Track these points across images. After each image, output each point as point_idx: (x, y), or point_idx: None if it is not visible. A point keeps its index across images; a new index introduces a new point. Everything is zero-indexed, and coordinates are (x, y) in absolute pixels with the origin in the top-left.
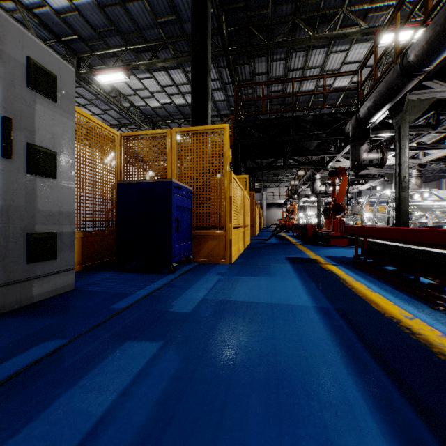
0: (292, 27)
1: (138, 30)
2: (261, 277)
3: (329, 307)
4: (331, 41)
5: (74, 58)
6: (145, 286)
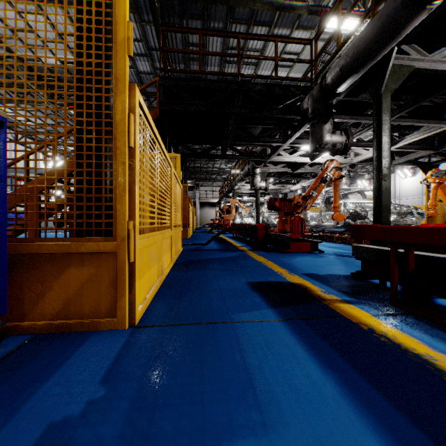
0: None
1: None
2: None
3: None
4: (273, 20)
5: None
6: None
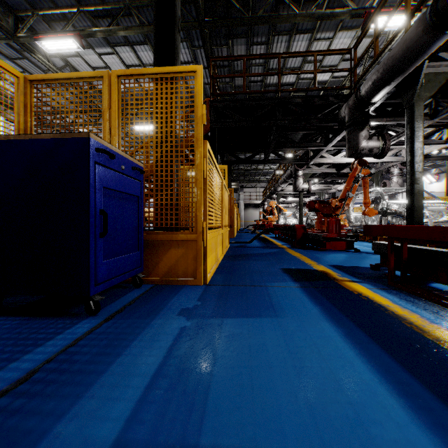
0: (275, 3)
1: None
2: (261, 320)
3: None
4: (315, 26)
5: (10, 17)
6: None
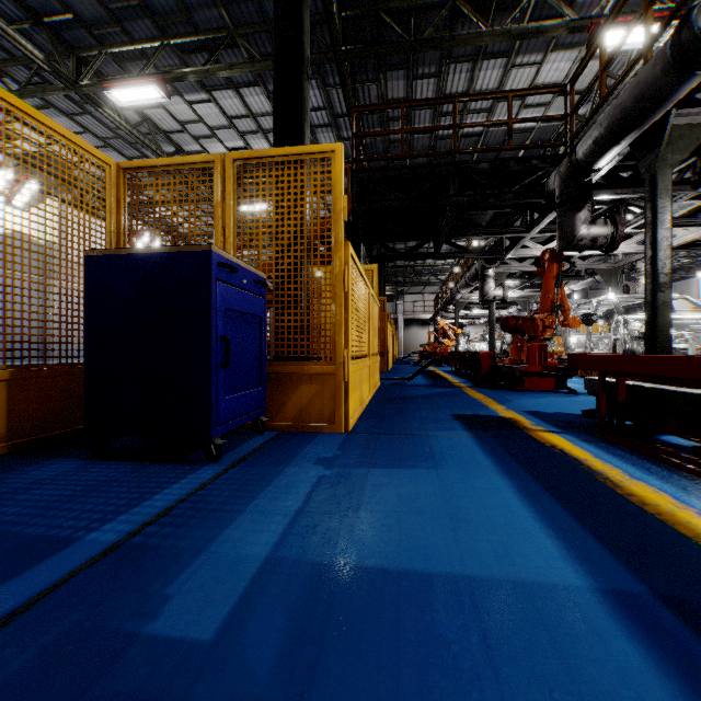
0: (450, 17)
1: (183, 10)
2: (417, 471)
3: (641, 594)
4: (514, 46)
5: (69, 58)
6: (128, 509)
